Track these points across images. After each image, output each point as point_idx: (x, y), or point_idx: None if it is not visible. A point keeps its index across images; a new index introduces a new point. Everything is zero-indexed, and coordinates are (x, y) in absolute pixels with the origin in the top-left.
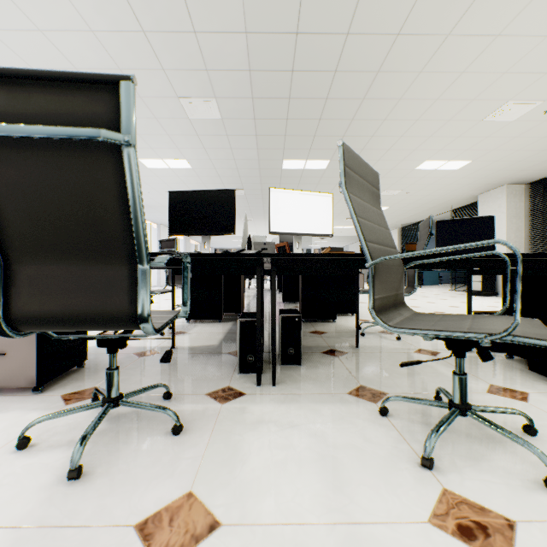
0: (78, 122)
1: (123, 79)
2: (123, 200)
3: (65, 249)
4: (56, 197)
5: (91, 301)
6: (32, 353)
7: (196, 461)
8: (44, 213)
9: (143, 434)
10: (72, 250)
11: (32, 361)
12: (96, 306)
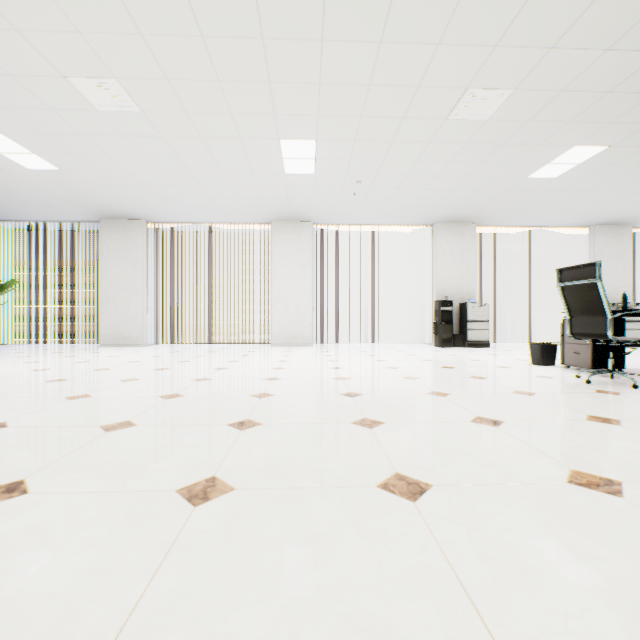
0: (585, 276)
1: (595, 263)
2: (599, 296)
3: (585, 312)
4: (581, 297)
5: (593, 329)
6: (588, 354)
7: (630, 391)
8: (578, 302)
9: (620, 385)
10: (587, 313)
11: (588, 358)
12: (594, 330)
